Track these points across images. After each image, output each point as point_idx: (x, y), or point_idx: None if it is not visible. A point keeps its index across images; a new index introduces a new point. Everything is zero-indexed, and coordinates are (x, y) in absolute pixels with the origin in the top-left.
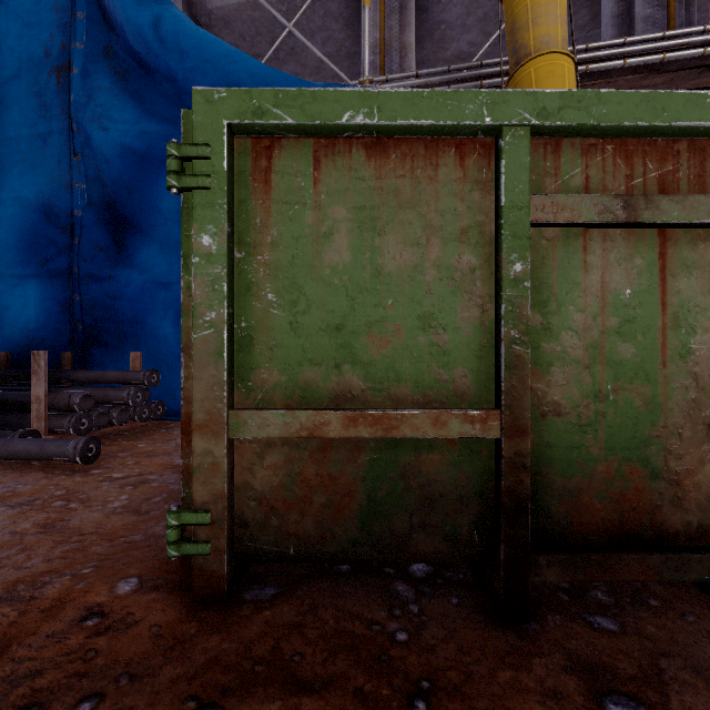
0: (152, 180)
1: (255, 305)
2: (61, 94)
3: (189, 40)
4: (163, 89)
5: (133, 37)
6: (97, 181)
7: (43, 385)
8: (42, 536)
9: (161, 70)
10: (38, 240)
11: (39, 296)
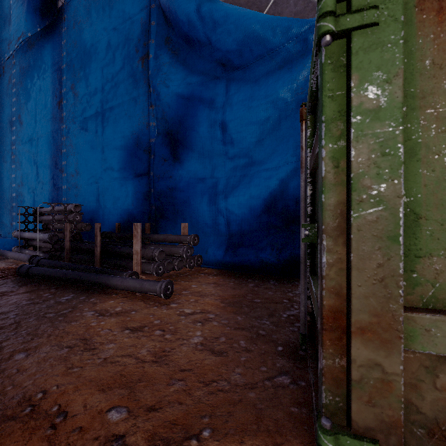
0: (194, 113)
1: (422, 173)
2: (144, 72)
3: (219, 12)
4: (200, 53)
5: (184, 23)
6: (162, 120)
7: (139, 244)
8: (155, 366)
9: (200, 40)
10: (132, 159)
11: (133, 191)
